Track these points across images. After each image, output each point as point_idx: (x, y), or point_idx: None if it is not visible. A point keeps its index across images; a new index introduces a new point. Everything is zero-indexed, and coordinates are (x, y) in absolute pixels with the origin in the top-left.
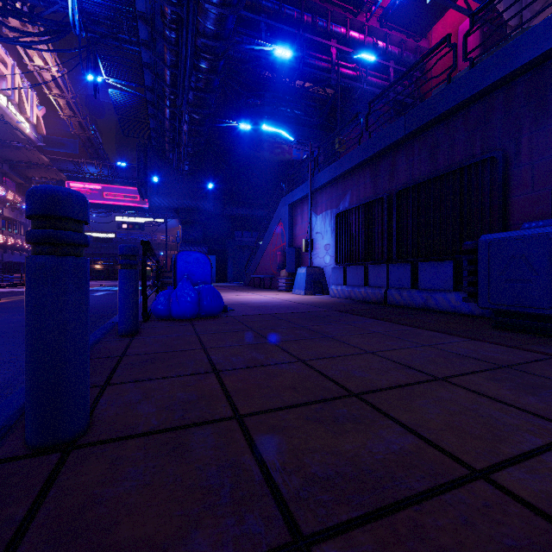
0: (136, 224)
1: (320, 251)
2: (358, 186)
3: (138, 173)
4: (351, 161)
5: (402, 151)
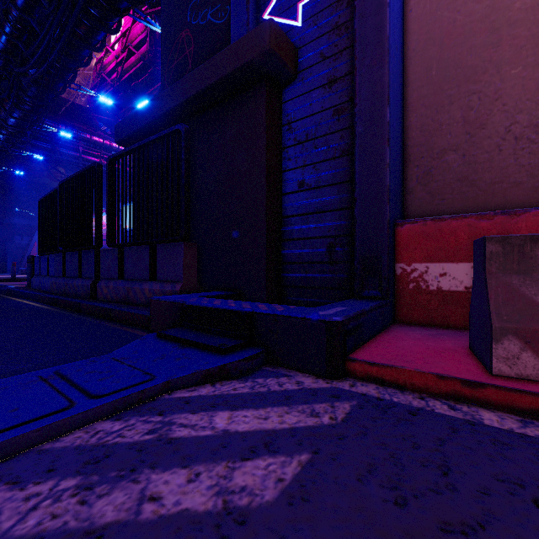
0: None
1: None
2: None
3: None
4: None
5: None
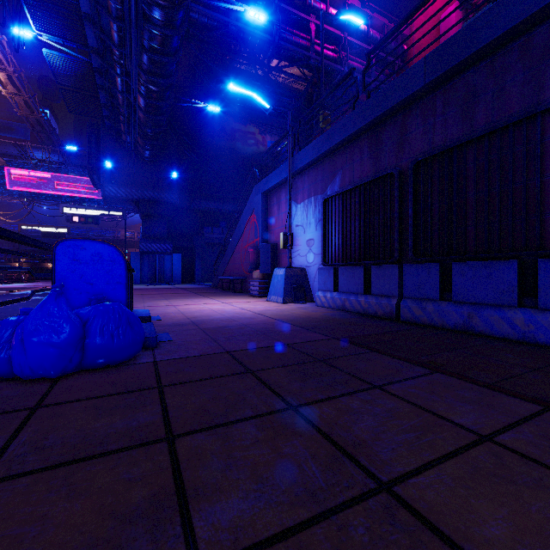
0: (89, 217)
1: (301, 248)
2: (352, 164)
3: (89, 158)
4: (343, 131)
5: (416, 111)
